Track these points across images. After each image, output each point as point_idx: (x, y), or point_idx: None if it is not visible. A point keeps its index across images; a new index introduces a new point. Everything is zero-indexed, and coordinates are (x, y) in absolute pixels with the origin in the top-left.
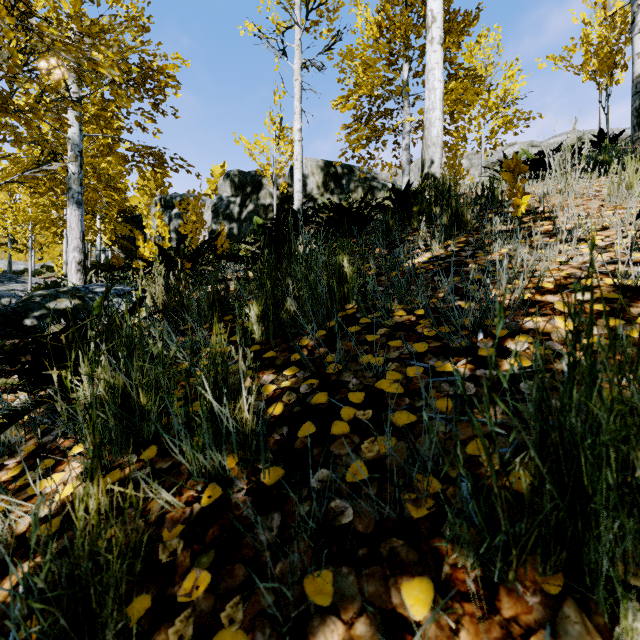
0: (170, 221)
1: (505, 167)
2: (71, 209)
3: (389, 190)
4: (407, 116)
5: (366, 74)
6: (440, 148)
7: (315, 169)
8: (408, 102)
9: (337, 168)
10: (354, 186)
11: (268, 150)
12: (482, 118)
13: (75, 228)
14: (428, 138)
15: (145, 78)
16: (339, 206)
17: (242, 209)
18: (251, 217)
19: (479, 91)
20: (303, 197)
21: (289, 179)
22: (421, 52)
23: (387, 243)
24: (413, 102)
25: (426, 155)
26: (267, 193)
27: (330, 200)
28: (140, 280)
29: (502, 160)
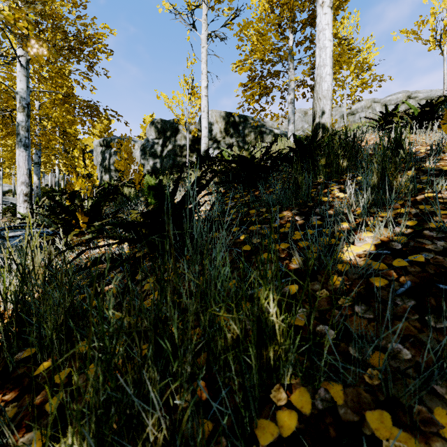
0: (110, 157)
1: (446, 119)
2: (19, 151)
3: (275, 134)
4: (292, 76)
5: (259, 42)
6: (330, 100)
7: (218, 118)
8: (293, 65)
9: (235, 117)
10: (248, 131)
11: (182, 104)
12: (355, 77)
13: (22, 166)
14: (319, 91)
15: (80, 44)
16: (242, 158)
17: (163, 148)
18: (170, 154)
19: (354, 54)
20: (209, 139)
21: (199, 126)
22: (304, 24)
23: (297, 203)
24: (296, 66)
25: (317, 107)
26: (182, 136)
27: (230, 142)
28: (4, 254)
29: (352, 112)
